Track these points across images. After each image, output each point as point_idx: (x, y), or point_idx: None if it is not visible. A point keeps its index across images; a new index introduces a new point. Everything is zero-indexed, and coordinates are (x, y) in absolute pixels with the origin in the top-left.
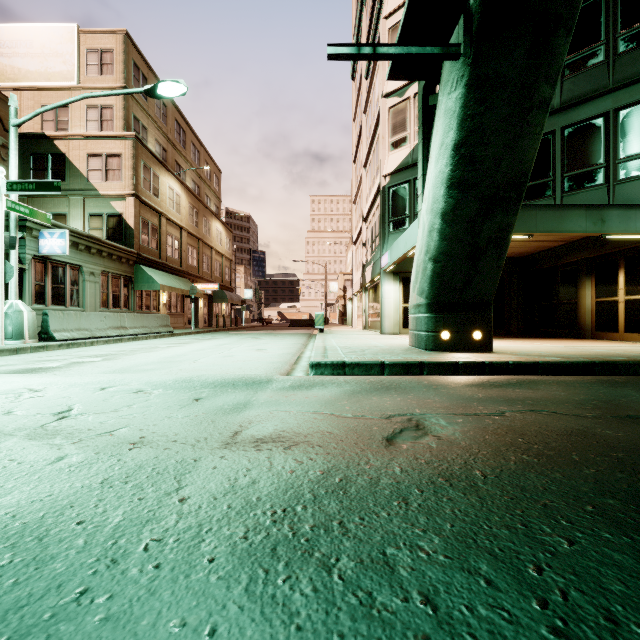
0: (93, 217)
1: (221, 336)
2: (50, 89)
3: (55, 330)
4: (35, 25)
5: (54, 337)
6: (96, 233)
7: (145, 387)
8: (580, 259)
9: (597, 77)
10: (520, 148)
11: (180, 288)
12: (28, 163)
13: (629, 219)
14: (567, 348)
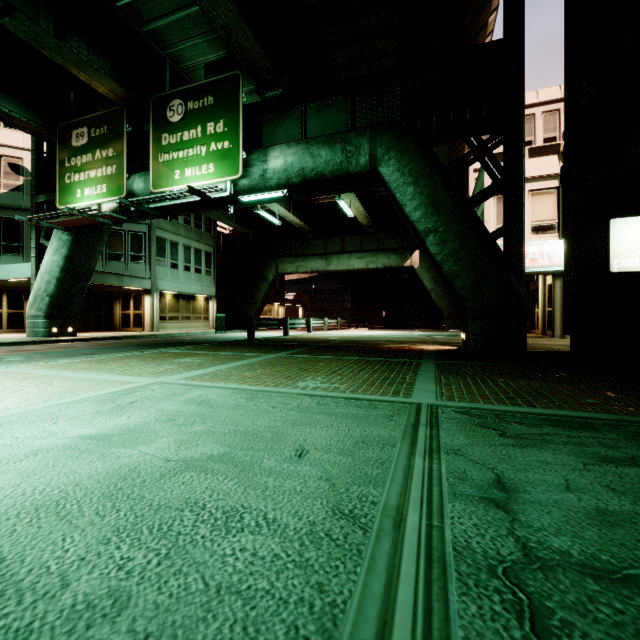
0: None
1: None
2: None
3: None
4: None
5: None
6: None
7: None
8: (115, 291)
9: None
10: (92, 262)
11: None
12: None
13: (132, 281)
14: (108, 334)
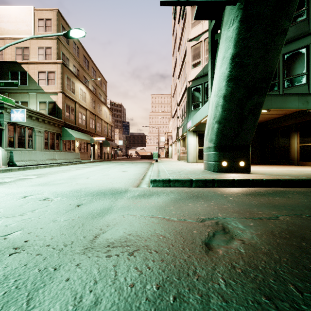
0: (41, 103)
1: (105, 163)
2: (19, 39)
3: (17, 160)
4: (12, 6)
5: (16, 164)
6: (42, 111)
7: (51, 196)
8: (291, 123)
9: (302, 27)
10: (269, 58)
11: (85, 139)
12: (8, 76)
13: None
14: (289, 170)
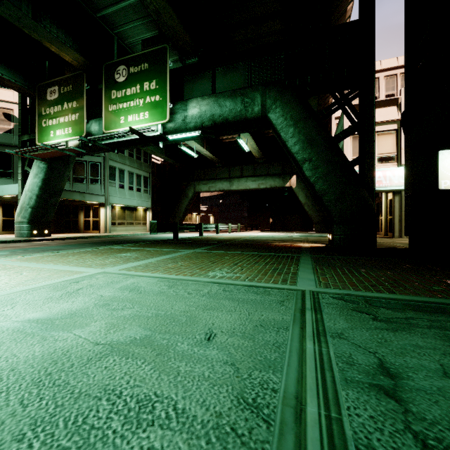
0: None
1: None
2: None
3: None
4: None
5: None
6: None
7: None
8: (79, 204)
9: None
10: (62, 183)
11: None
12: None
13: (91, 197)
14: (74, 235)
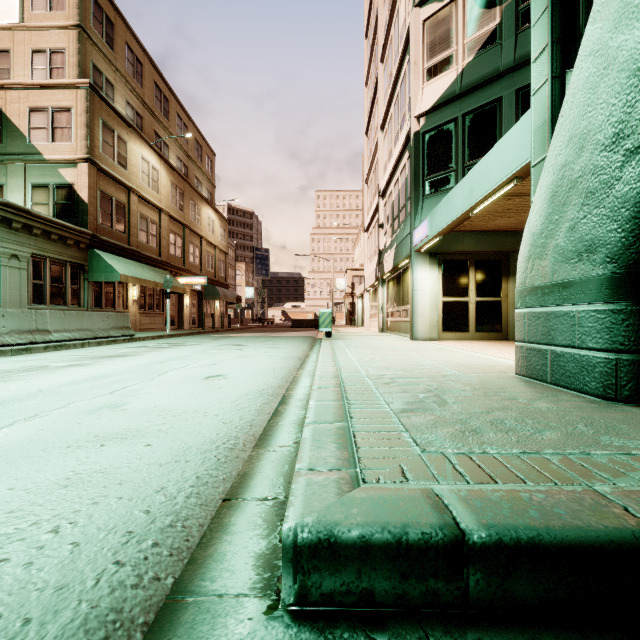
0: (37, 189)
1: (193, 342)
2: None
3: None
4: None
5: None
6: (40, 209)
7: None
8: None
9: None
10: None
11: (153, 280)
12: None
13: None
14: None
